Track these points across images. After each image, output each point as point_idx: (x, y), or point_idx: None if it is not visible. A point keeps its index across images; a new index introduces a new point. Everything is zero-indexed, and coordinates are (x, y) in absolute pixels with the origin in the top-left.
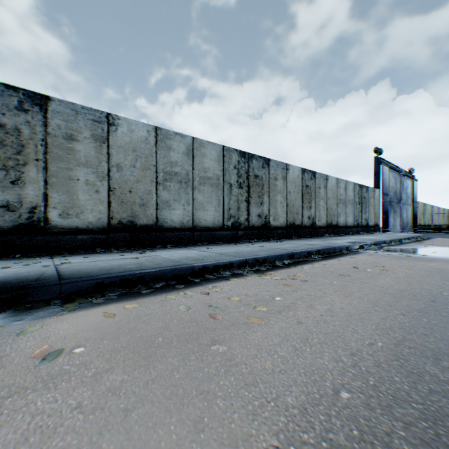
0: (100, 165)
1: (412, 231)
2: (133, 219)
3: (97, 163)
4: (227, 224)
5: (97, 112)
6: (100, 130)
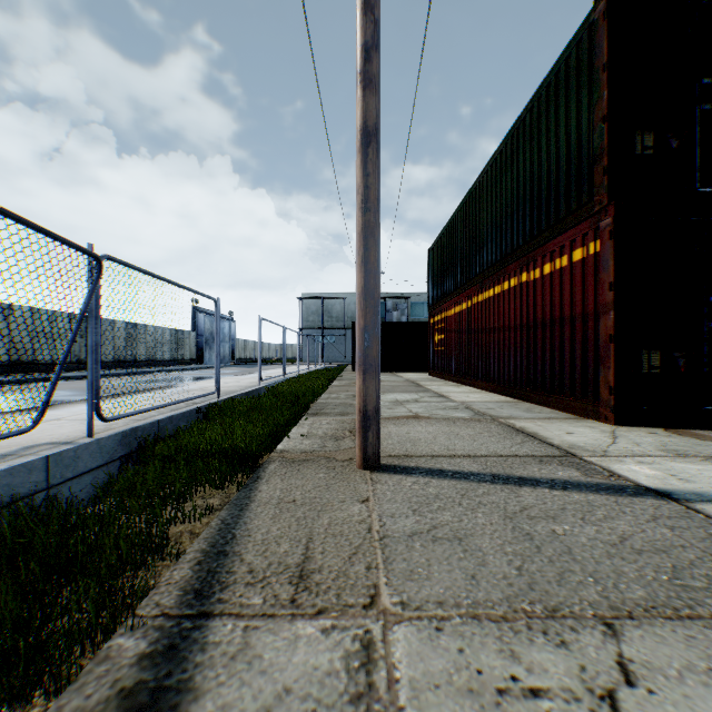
0: (7, 331)
1: (231, 364)
2: (23, 359)
3: (6, 330)
4: (75, 360)
5: (6, 304)
6: (7, 313)
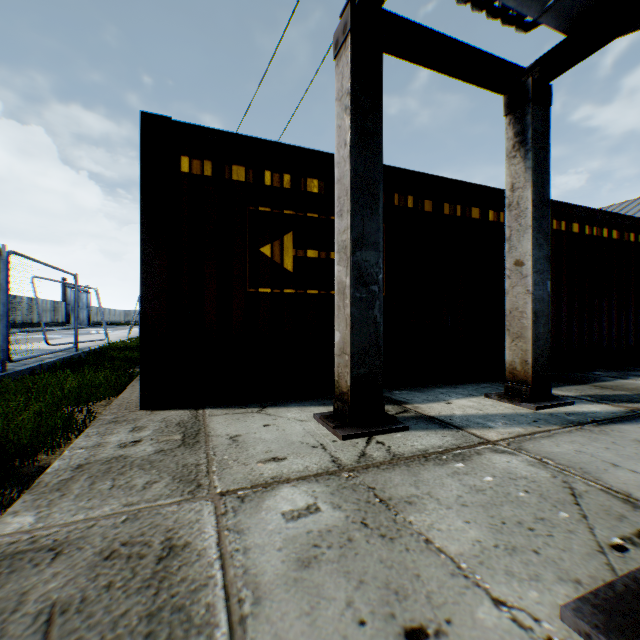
0: None
1: (89, 326)
2: None
3: None
4: None
5: None
6: None
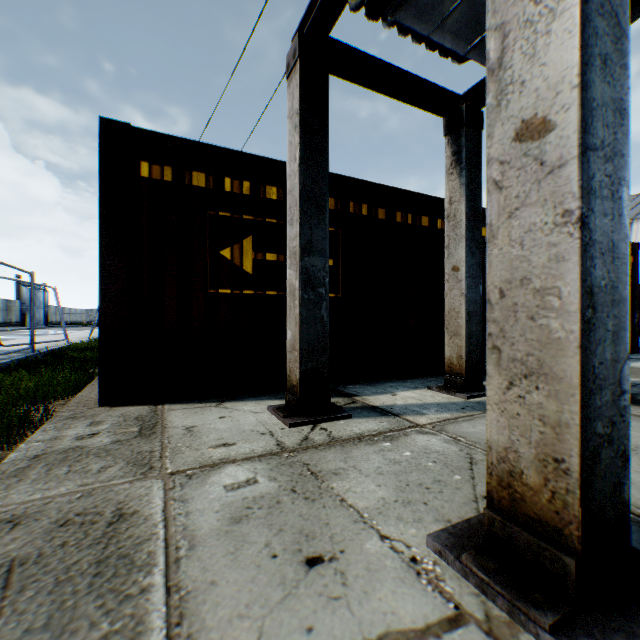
0: None
1: (47, 326)
2: None
3: None
4: None
5: None
6: None
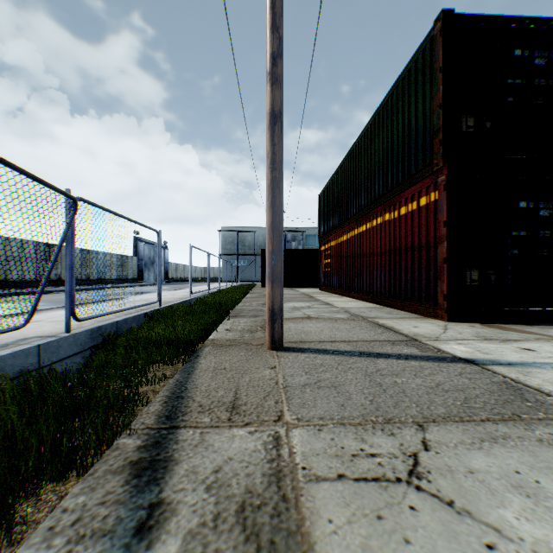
0: None
1: (165, 282)
2: None
3: None
4: (40, 279)
5: None
6: None
